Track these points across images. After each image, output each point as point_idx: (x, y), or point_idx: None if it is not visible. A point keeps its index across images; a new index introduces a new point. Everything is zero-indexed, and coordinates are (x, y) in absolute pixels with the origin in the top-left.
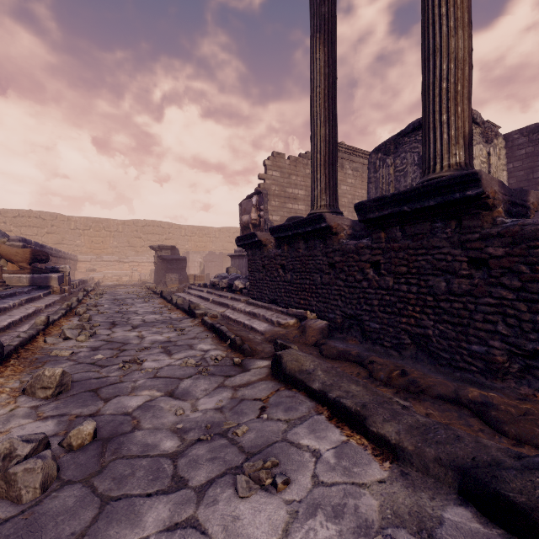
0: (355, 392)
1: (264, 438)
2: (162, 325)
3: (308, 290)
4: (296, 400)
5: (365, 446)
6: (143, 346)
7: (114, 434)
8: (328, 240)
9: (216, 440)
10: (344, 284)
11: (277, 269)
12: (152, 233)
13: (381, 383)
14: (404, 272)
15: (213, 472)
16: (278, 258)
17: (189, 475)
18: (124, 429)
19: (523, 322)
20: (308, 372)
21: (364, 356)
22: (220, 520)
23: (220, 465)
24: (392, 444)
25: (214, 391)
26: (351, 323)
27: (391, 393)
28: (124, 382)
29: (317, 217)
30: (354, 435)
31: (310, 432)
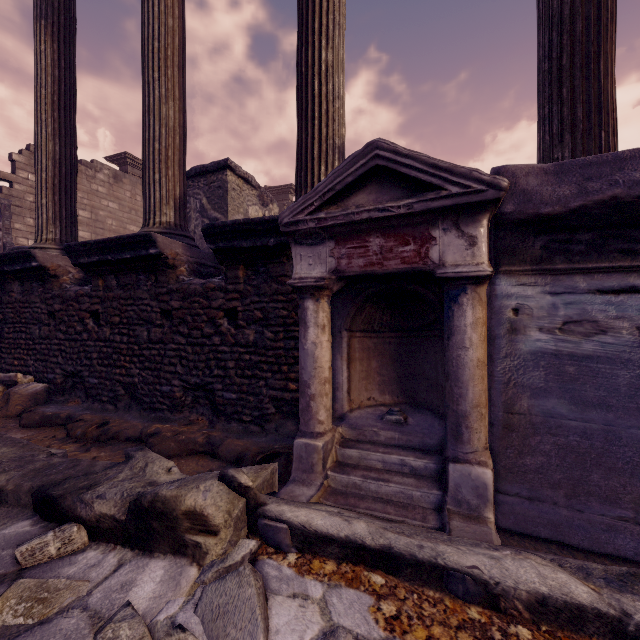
0: (0, 454)
1: None
2: None
3: (25, 346)
4: None
5: None
6: None
7: None
8: (48, 283)
9: None
10: (65, 337)
11: None
12: None
13: (75, 440)
14: (118, 322)
15: None
16: None
17: None
18: None
19: (190, 362)
20: None
21: (74, 416)
22: None
23: None
24: None
25: None
26: (75, 382)
27: (75, 448)
28: None
29: (25, 254)
30: None
31: None
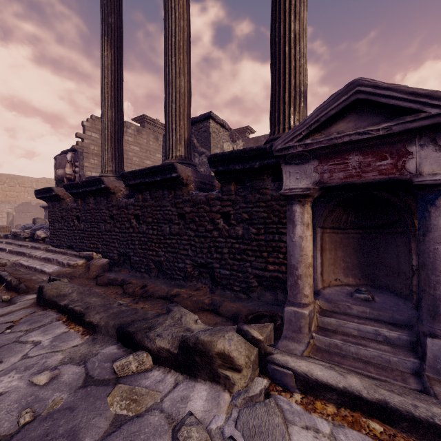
0: (93, 301)
1: None
2: None
3: (96, 236)
4: (45, 315)
5: (79, 331)
6: None
7: None
8: (109, 198)
9: None
10: (119, 230)
11: (73, 219)
12: None
13: (128, 295)
14: (151, 221)
15: None
16: (74, 210)
17: None
18: None
19: (197, 248)
20: (64, 295)
21: (126, 280)
22: None
23: None
24: (94, 325)
25: None
26: (125, 259)
27: (129, 300)
28: None
29: (98, 180)
30: (75, 327)
31: (42, 332)
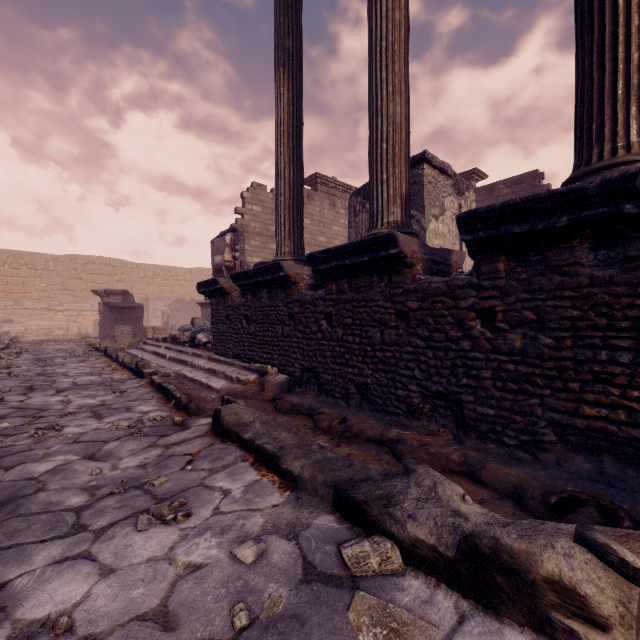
0: (283, 438)
1: (181, 485)
2: (97, 387)
3: (271, 342)
4: (227, 451)
5: (275, 482)
6: (67, 411)
7: (12, 498)
8: (289, 290)
9: (129, 492)
10: (302, 336)
11: (241, 320)
12: (98, 273)
13: (323, 432)
14: (350, 323)
15: (118, 517)
16: (242, 308)
17: (91, 522)
18: (25, 492)
19: (430, 368)
20: (246, 424)
21: (315, 408)
22: (113, 550)
23: (127, 511)
24: (295, 476)
25: (142, 450)
26: (309, 376)
27: (326, 440)
28: (34, 450)
29: (275, 266)
30: (268, 475)
31: (229, 476)
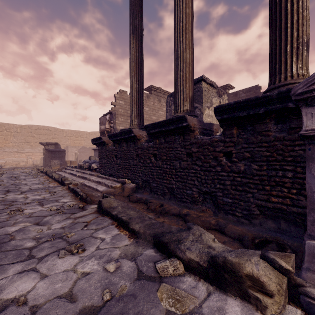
0: (132, 214)
1: (81, 236)
2: (41, 190)
3: (127, 168)
4: (104, 220)
5: (126, 234)
6: (26, 202)
7: None
8: (136, 142)
9: (56, 240)
10: (142, 165)
11: (113, 157)
12: (43, 134)
13: (151, 211)
14: (165, 159)
15: (50, 252)
16: (113, 151)
17: (37, 254)
18: (4, 240)
19: (202, 180)
20: (114, 207)
21: (148, 200)
22: (47, 267)
23: (54, 249)
24: (136, 231)
25: (63, 220)
26: (146, 184)
27: (153, 215)
28: (9, 221)
29: (129, 131)
30: (123, 231)
31: (104, 232)
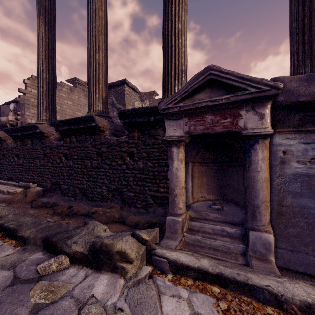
0: (26, 220)
1: None
2: None
3: (33, 169)
4: None
5: (12, 244)
6: None
7: None
8: (43, 140)
9: None
10: (51, 165)
11: (13, 156)
12: None
13: (57, 214)
14: (76, 158)
15: None
16: (14, 149)
17: None
18: None
19: (111, 178)
20: (1, 216)
21: (56, 203)
22: None
23: None
24: (25, 238)
25: None
26: (56, 187)
27: (58, 218)
28: None
29: (34, 126)
30: (9, 241)
31: None
